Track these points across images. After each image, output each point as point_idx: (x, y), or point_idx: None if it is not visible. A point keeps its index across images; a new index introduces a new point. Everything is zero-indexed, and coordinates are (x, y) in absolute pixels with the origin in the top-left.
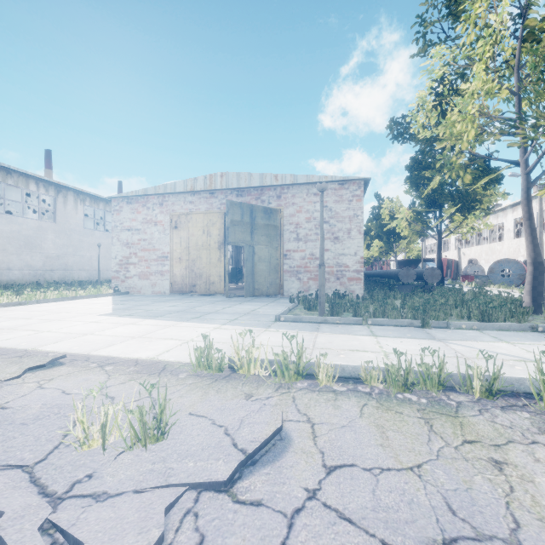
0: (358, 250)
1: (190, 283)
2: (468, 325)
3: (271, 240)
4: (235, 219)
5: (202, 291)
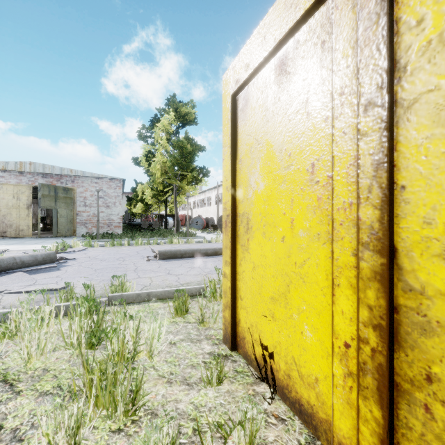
0: (120, 213)
1: (1, 230)
2: (146, 239)
3: (68, 205)
4: (45, 193)
5: (12, 236)
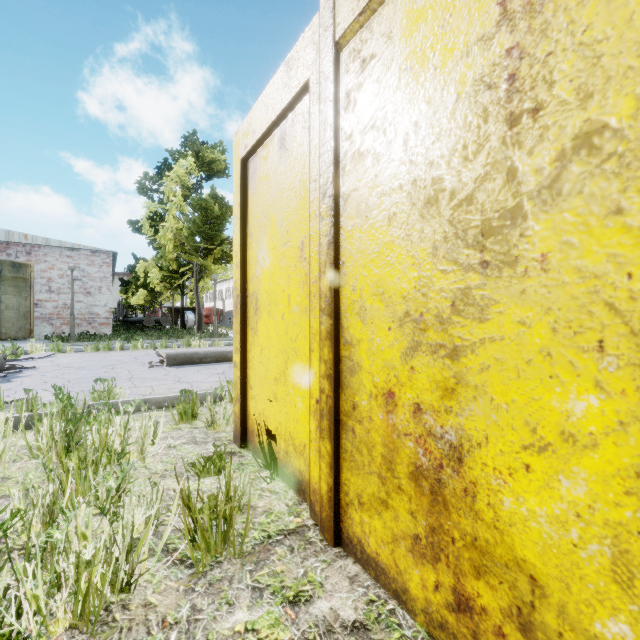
0: (108, 303)
1: None
2: (150, 341)
3: (20, 291)
4: None
5: None
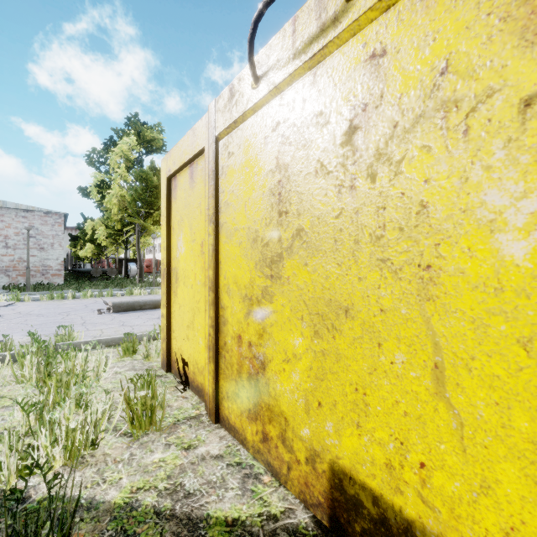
0: (60, 257)
1: None
2: (98, 290)
3: None
4: None
5: None
